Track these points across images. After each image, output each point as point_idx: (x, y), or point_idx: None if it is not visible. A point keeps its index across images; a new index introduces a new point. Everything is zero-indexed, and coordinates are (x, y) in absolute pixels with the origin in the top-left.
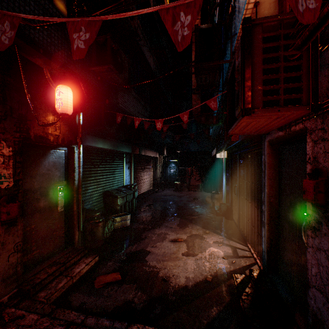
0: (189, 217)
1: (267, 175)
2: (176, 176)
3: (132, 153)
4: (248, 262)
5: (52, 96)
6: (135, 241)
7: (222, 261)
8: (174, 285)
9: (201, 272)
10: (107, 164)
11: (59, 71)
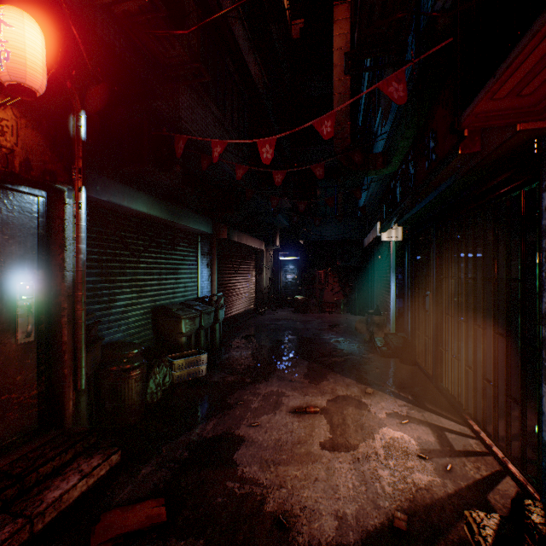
0: (327, 360)
1: None
2: (297, 287)
3: (215, 237)
4: (484, 470)
5: None
6: (214, 411)
7: (420, 467)
8: (307, 542)
9: (375, 500)
10: (162, 253)
11: None
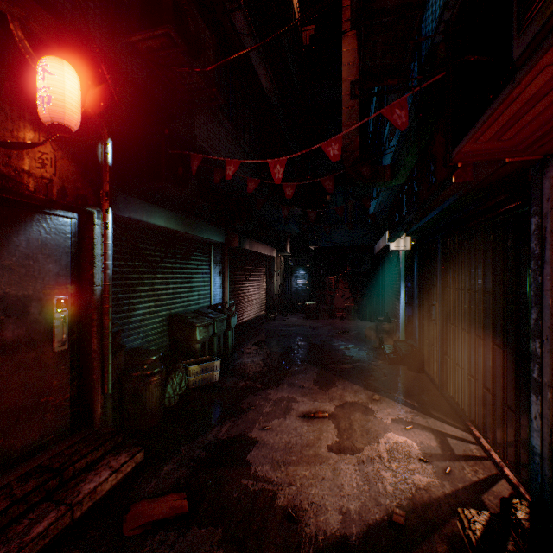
0: (336, 367)
1: (551, 263)
2: (308, 292)
3: (227, 245)
4: (481, 473)
5: (32, 88)
6: (228, 415)
7: (420, 469)
8: (314, 532)
9: (377, 498)
10: (177, 263)
11: (46, 25)
